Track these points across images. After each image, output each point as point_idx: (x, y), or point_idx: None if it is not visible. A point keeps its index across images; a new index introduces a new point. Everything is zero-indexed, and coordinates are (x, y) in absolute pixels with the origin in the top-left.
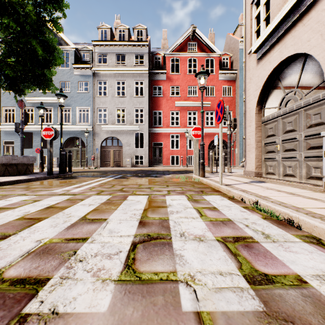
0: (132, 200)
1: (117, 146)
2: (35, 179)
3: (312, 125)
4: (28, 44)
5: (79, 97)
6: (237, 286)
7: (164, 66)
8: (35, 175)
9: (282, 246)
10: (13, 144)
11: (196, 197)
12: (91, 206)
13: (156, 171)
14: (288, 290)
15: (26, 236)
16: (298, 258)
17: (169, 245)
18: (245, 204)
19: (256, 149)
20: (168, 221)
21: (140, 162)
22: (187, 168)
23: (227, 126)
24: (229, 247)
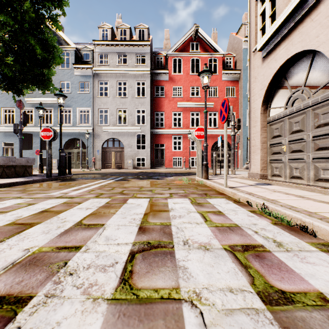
0: (132, 203)
1: (118, 148)
2: (33, 181)
3: (321, 125)
4: (26, 42)
5: (80, 98)
6: (251, 306)
7: (166, 66)
8: (34, 177)
9: (297, 256)
10: (12, 146)
11: (200, 200)
12: (88, 210)
13: (158, 173)
14: (312, 312)
15: (13, 244)
16: (318, 271)
17: (171, 254)
18: (251, 208)
19: (261, 150)
20: (170, 227)
21: (142, 164)
22: (189, 170)
23: (230, 127)
24: (238, 257)
